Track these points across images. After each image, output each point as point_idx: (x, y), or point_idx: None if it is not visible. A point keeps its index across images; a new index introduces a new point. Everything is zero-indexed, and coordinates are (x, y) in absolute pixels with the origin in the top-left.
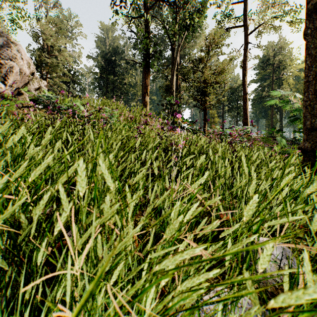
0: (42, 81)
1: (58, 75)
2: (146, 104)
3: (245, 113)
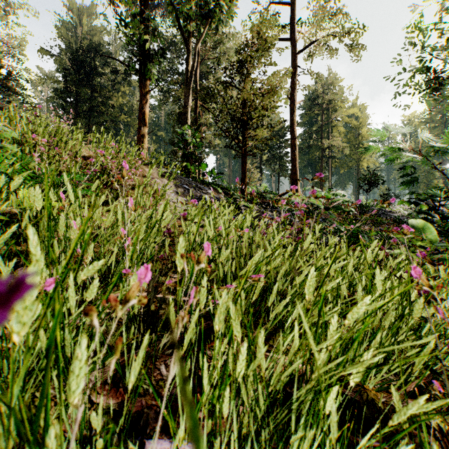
0: None
1: None
2: (142, 140)
3: (294, 165)
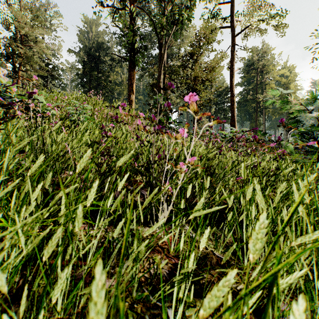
0: (1, 69)
1: (32, 67)
2: (131, 103)
3: (233, 115)
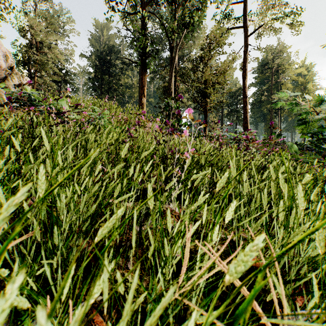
0: (24, 78)
1: (47, 73)
2: (143, 106)
3: (246, 116)
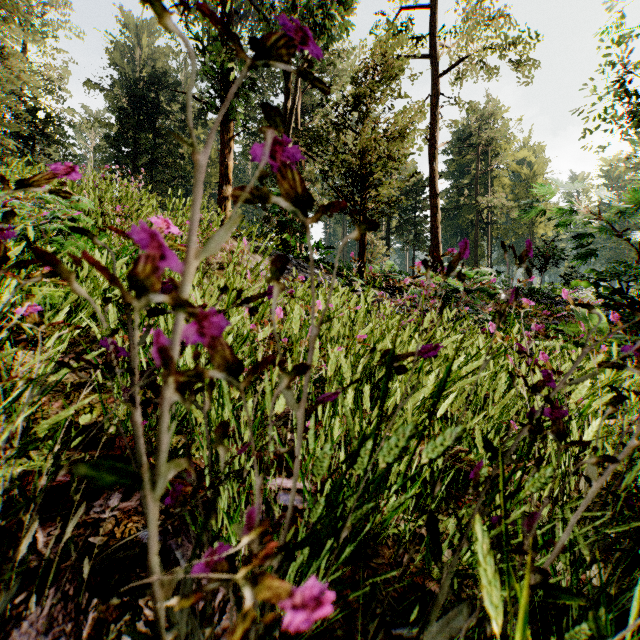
0: None
1: None
2: (224, 203)
3: (436, 234)
